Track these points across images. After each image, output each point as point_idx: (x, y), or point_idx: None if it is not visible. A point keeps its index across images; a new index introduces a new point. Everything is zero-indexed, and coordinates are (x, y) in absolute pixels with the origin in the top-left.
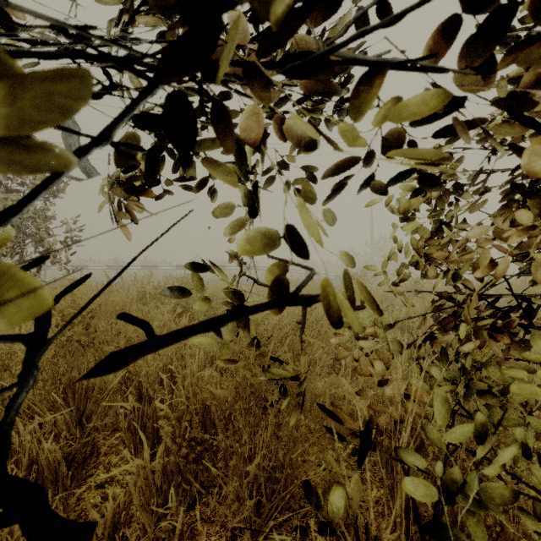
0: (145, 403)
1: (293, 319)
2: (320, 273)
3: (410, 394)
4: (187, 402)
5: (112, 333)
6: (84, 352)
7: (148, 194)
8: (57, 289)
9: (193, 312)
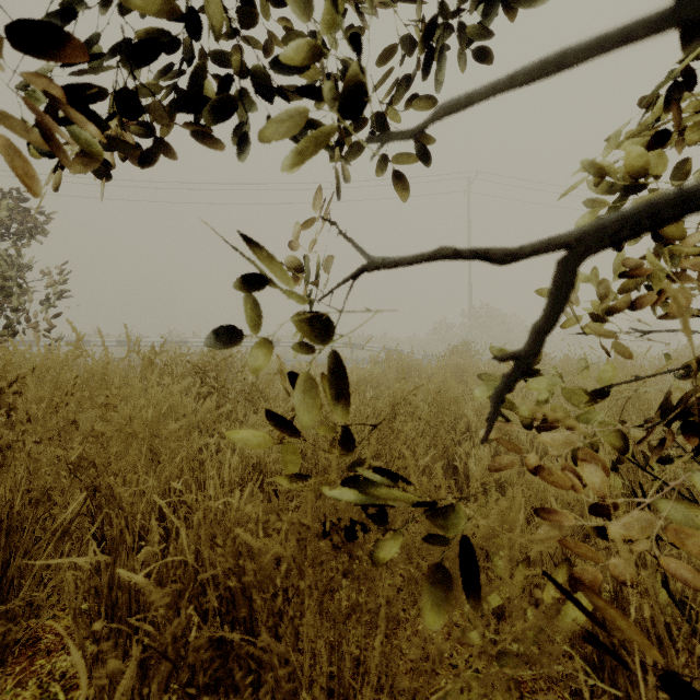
0: (117, 559)
1: (387, 402)
2: (404, 351)
3: (680, 544)
4: (194, 563)
5: (58, 423)
6: (3, 459)
7: (66, 41)
8: (6, 359)
9: (226, 393)
